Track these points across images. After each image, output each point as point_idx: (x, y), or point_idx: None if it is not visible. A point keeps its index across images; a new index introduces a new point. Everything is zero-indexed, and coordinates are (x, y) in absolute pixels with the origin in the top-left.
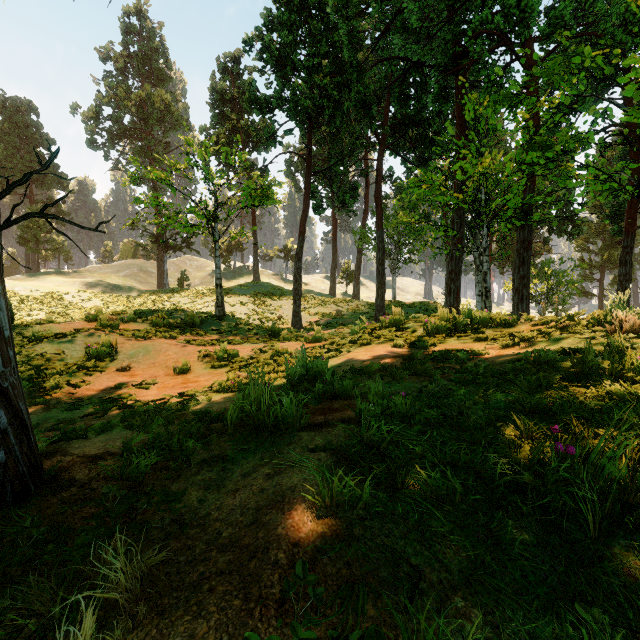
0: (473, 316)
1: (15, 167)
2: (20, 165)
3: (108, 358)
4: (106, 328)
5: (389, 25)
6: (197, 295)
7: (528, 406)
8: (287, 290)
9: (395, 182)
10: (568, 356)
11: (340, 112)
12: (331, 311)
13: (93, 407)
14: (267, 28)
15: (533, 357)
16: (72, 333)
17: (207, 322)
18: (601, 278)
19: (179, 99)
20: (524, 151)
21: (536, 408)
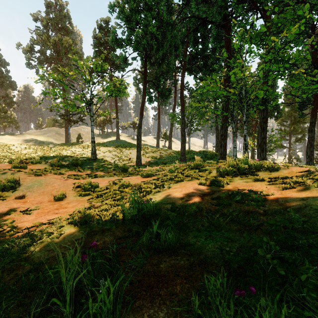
0: (249, 163)
1: None
2: None
3: (11, 189)
4: (17, 168)
5: (189, 0)
6: (85, 147)
7: None
8: (134, 144)
9: (189, 89)
10: None
11: (162, 48)
12: (157, 155)
13: None
14: (122, 1)
15: None
16: None
17: (85, 163)
18: (290, 139)
19: (77, 43)
20: (271, 63)
21: None
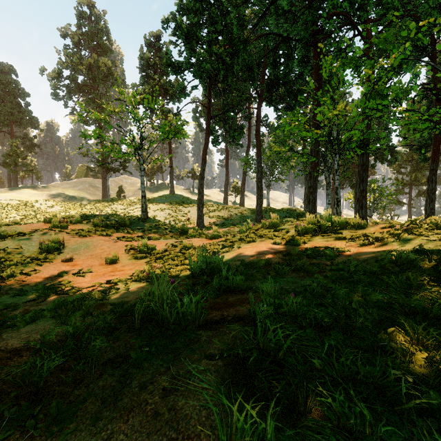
0: (333, 220)
1: (0, 112)
2: (4, 111)
3: (56, 251)
4: (57, 228)
5: (266, 11)
6: (130, 203)
7: (407, 307)
8: (194, 200)
9: (269, 125)
10: (426, 257)
11: (231, 73)
12: (224, 215)
13: (37, 293)
14: (179, 13)
15: (395, 257)
16: (30, 232)
17: (135, 223)
18: (410, 192)
19: (117, 65)
20: (367, 98)
21: (415, 310)
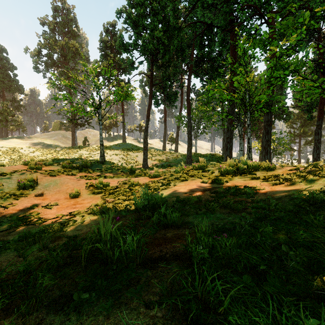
0: (248, 163)
1: None
2: None
3: (31, 188)
4: (33, 169)
5: (195, 5)
6: (92, 150)
7: None
8: (140, 147)
9: (196, 92)
10: None
11: (168, 52)
12: (163, 158)
13: (10, 223)
14: (129, 6)
15: (308, 197)
16: (11, 173)
17: (95, 165)
18: (299, 141)
19: (83, 46)
20: (273, 69)
21: None
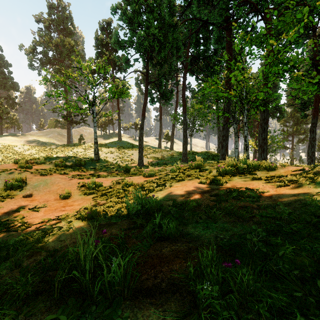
0: (248, 163)
1: None
2: None
3: (19, 188)
4: (23, 168)
5: (190, 2)
6: (87, 147)
7: None
8: (136, 145)
9: (191, 90)
10: None
11: (164, 49)
12: (159, 156)
13: None
14: (124, 3)
15: None
16: None
17: (88, 163)
18: (292, 139)
19: (79, 44)
20: (271, 66)
21: None
